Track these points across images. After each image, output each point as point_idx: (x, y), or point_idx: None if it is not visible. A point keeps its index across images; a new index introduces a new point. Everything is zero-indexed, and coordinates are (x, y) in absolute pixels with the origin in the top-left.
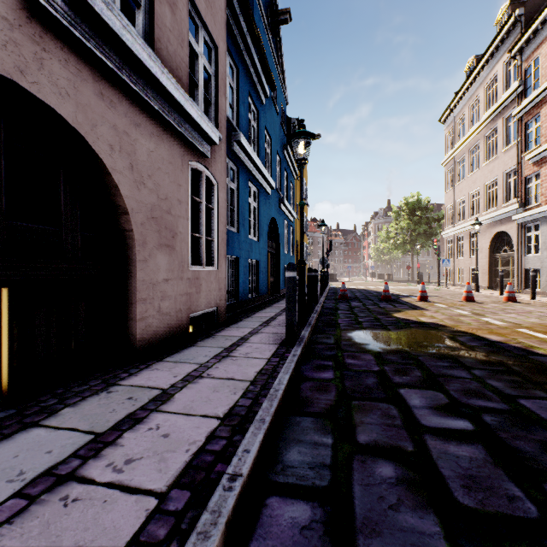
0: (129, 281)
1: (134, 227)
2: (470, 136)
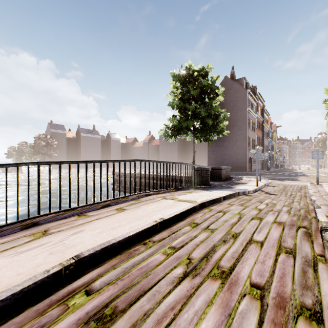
0: (265, 165)
1: (265, 162)
2: (327, 129)
